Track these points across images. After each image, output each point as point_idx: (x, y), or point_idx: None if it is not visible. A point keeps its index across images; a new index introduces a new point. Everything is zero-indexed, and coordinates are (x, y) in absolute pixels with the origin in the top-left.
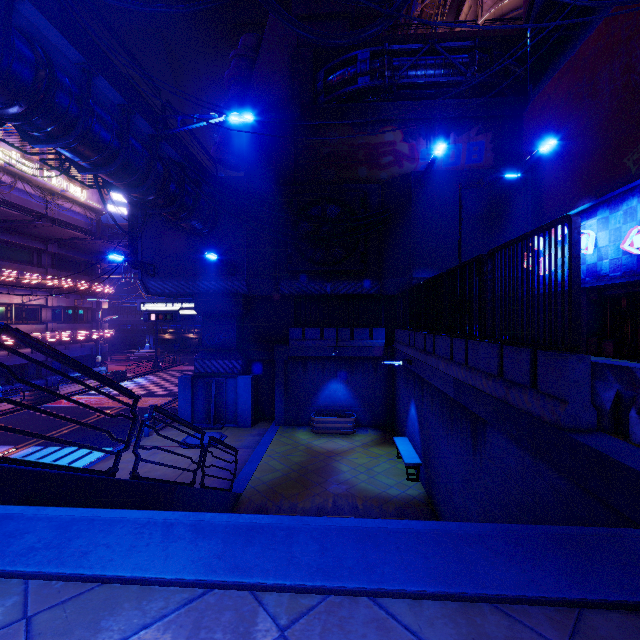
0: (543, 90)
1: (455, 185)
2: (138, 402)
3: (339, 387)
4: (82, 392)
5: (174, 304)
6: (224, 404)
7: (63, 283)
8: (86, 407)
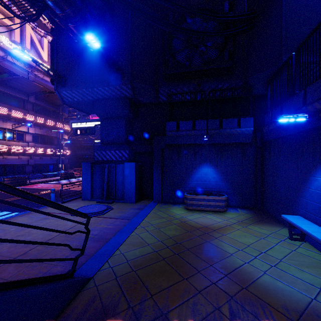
0: None
1: None
2: (70, 187)
3: (209, 171)
4: (44, 182)
5: (91, 122)
6: (114, 184)
7: (37, 119)
8: None
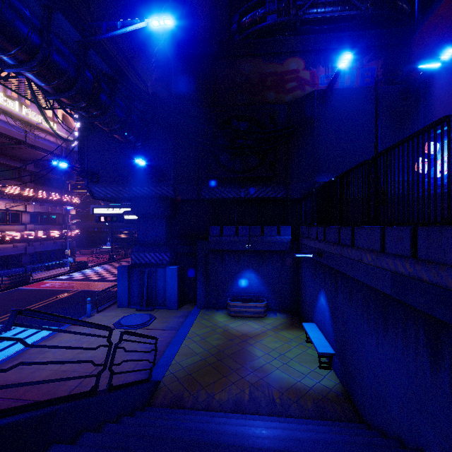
0: (434, 13)
1: (353, 101)
2: (91, 286)
3: (251, 276)
4: (51, 277)
5: (119, 208)
6: (155, 290)
7: (38, 194)
8: None
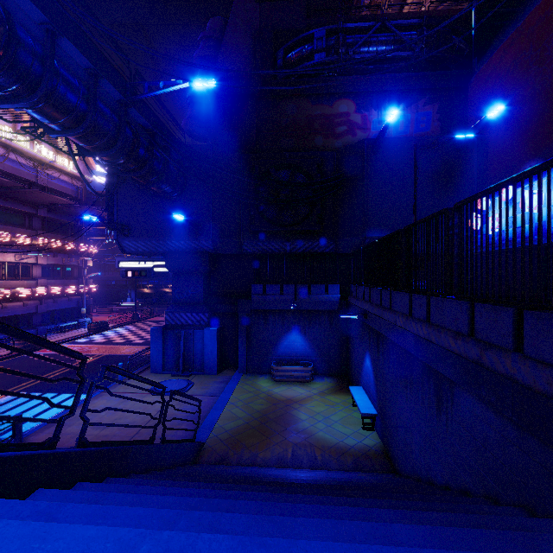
0: (488, 61)
1: (405, 151)
2: (116, 350)
3: (297, 338)
4: (68, 341)
5: (148, 262)
6: (192, 353)
7: (52, 243)
8: (15, 374)
